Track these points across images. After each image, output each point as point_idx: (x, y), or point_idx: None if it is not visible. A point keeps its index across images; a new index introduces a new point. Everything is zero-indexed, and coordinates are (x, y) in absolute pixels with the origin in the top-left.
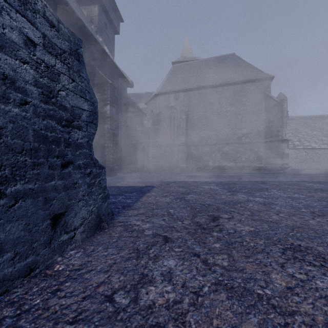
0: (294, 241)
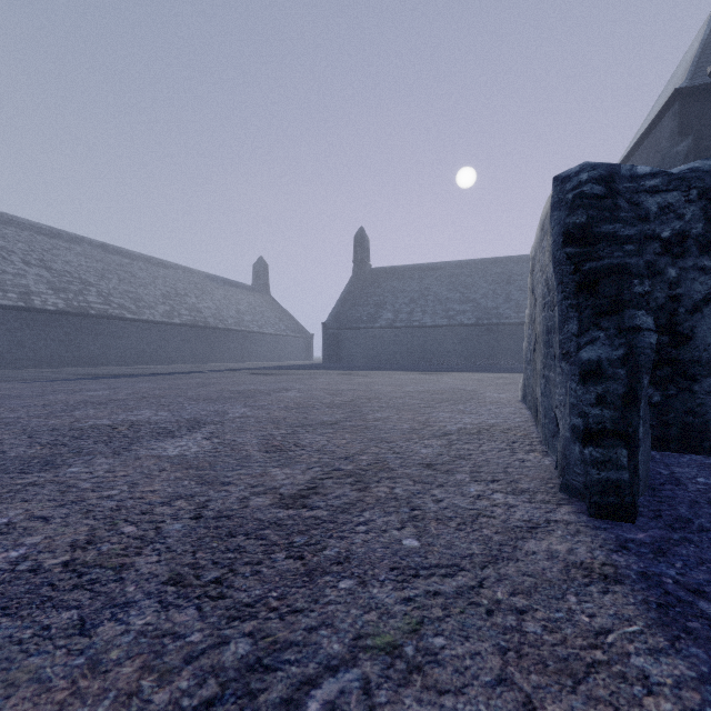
0: (260, 455)
